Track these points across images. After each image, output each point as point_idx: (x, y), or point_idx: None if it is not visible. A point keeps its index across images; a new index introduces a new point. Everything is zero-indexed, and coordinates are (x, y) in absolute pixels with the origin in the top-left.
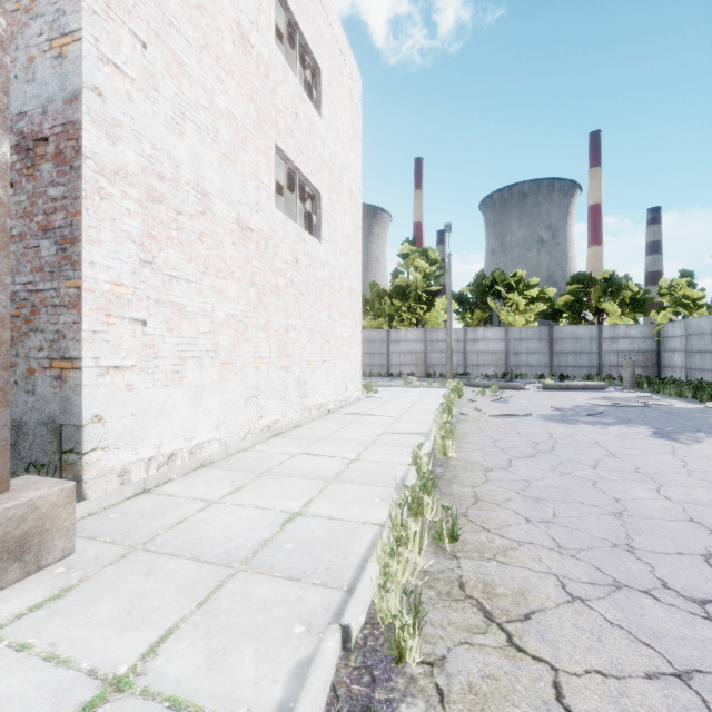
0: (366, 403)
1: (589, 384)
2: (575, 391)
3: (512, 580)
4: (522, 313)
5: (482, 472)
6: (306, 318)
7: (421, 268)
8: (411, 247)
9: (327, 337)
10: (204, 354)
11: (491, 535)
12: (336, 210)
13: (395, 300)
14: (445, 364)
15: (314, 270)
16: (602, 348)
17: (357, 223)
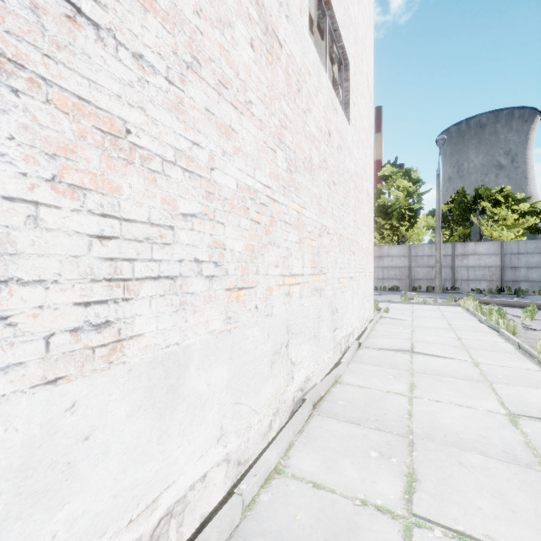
0: (389, 327)
1: None
2: None
3: None
4: (510, 227)
5: None
6: (337, 219)
7: (402, 188)
8: (392, 169)
9: (352, 247)
10: (188, 269)
11: None
12: (358, 93)
13: (378, 219)
14: (431, 278)
15: (343, 157)
16: None
17: (371, 120)
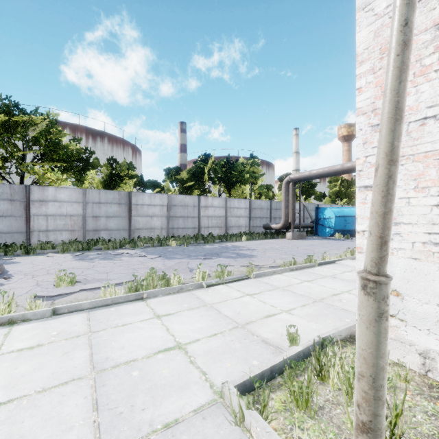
0: None
1: None
2: None
3: None
4: None
5: None
6: None
7: None
8: None
9: None
10: None
11: None
12: None
13: None
14: None
15: None
16: None
17: None
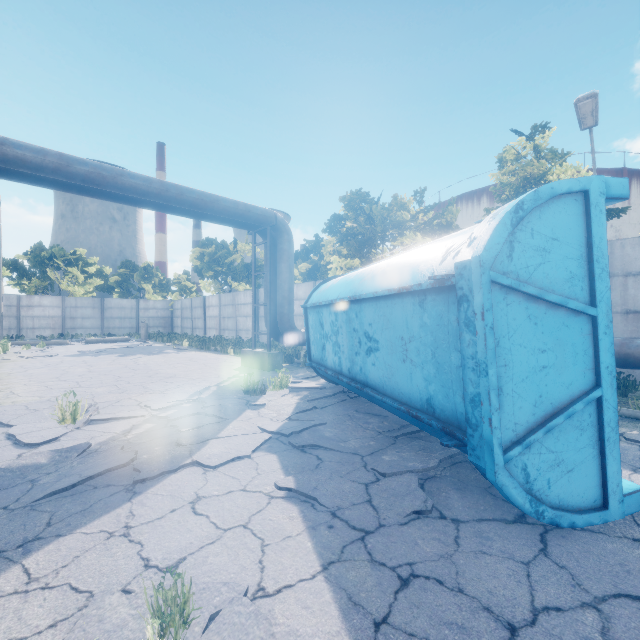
0: None
1: (118, 338)
2: (109, 343)
3: (7, 386)
4: (82, 285)
5: (7, 374)
6: None
7: None
8: None
9: None
10: None
11: (3, 383)
12: None
13: None
14: None
15: None
16: (139, 315)
17: None
